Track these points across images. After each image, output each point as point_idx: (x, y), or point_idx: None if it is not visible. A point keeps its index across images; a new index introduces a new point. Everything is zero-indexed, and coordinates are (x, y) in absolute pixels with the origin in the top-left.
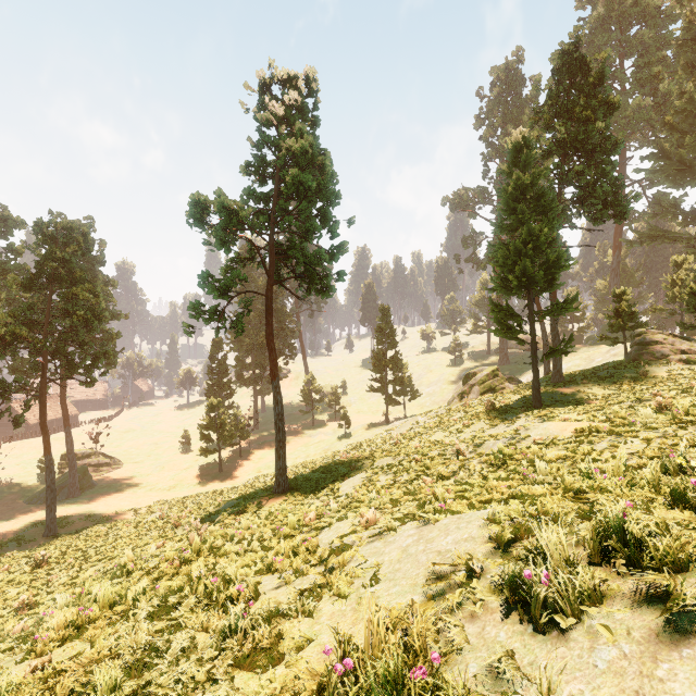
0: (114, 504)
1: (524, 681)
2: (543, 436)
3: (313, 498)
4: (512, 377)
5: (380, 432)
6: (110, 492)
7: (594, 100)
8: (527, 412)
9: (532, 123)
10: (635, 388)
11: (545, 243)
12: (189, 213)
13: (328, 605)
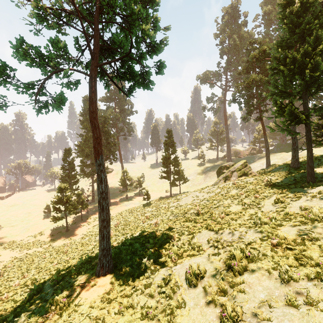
0: None
1: None
2: None
3: (144, 294)
4: None
5: (169, 202)
6: None
7: None
8: None
9: None
10: None
11: None
12: None
13: None
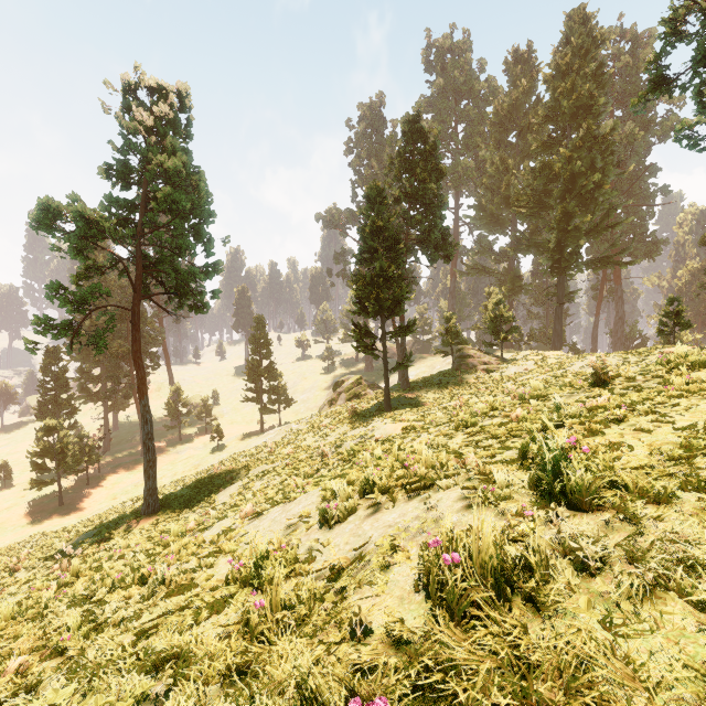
0: None
1: (320, 546)
2: (382, 435)
3: (189, 512)
4: (374, 384)
5: (255, 442)
6: None
7: (430, 165)
8: (379, 416)
9: (387, 171)
10: (454, 392)
11: (393, 277)
12: (35, 216)
13: (223, 559)
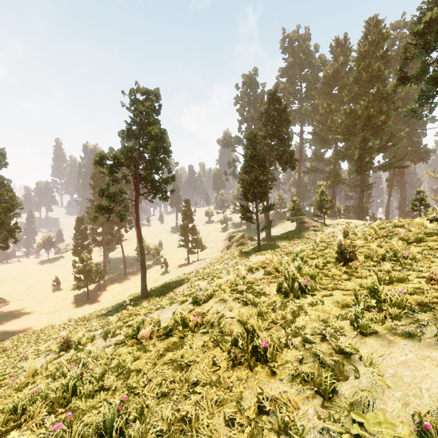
0: (18, 324)
1: None
2: (256, 261)
3: (164, 297)
4: (251, 238)
5: (186, 268)
6: (9, 318)
7: (282, 117)
8: (254, 253)
9: (258, 121)
10: (295, 242)
11: (262, 181)
12: (96, 160)
13: None
